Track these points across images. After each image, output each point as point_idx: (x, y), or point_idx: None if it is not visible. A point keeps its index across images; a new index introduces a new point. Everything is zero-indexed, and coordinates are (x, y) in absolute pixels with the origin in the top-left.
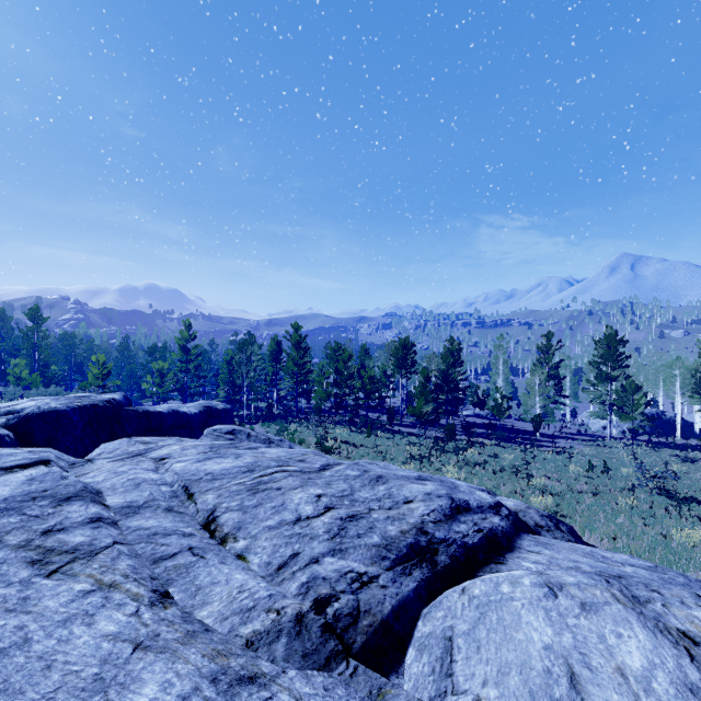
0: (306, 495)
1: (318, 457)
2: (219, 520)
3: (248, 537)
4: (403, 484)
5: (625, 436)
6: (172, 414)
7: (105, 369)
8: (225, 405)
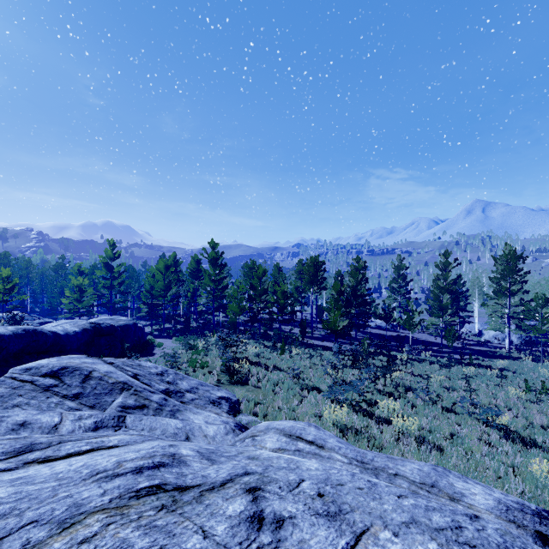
0: None
1: (106, 543)
2: None
3: None
4: None
5: (520, 347)
6: (21, 336)
7: (11, 284)
8: (127, 321)
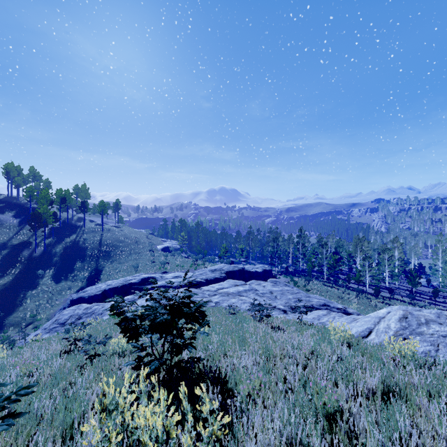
0: (291, 296)
1: (296, 290)
2: (277, 297)
3: (281, 299)
4: (314, 298)
5: None
6: (255, 272)
7: (225, 249)
8: (269, 268)
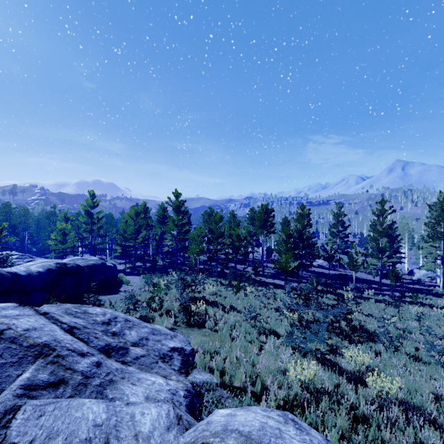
0: None
1: None
2: None
3: None
4: None
5: None
6: None
7: (0, 227)
8: (97, 261)
